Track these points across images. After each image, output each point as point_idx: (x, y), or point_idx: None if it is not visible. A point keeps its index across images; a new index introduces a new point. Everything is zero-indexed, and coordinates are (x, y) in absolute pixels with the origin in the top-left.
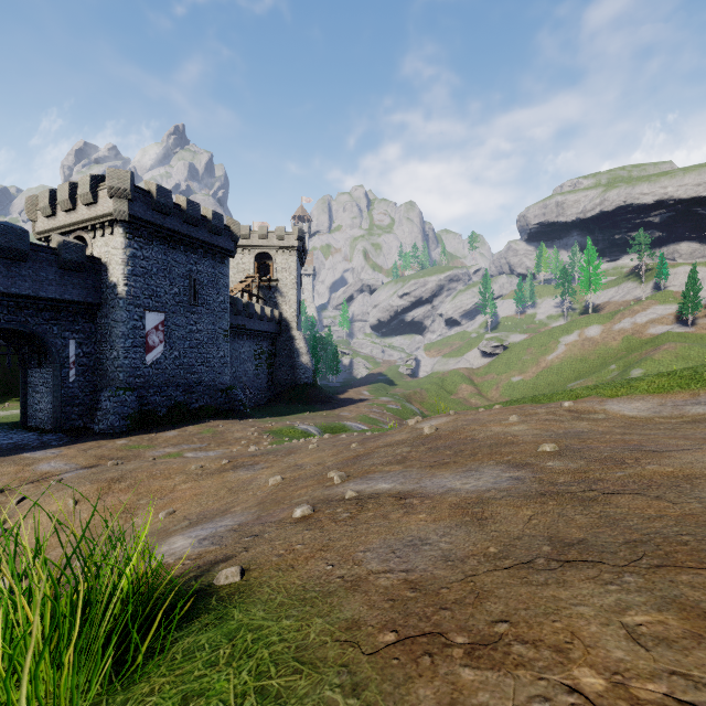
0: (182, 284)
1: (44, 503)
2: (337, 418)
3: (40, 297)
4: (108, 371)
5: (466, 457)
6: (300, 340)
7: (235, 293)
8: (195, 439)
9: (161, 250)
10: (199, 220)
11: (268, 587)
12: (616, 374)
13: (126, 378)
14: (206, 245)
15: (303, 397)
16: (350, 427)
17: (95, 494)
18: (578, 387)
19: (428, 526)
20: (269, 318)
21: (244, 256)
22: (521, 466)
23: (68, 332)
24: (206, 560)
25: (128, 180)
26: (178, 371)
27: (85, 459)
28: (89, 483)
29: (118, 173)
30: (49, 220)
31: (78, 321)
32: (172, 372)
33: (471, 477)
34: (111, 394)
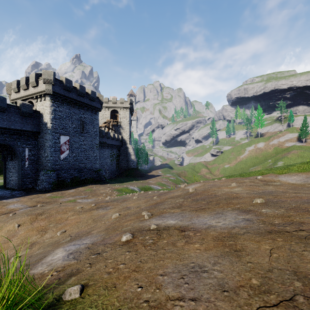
0: (77, 123)
1: (4, 226)
2: (147, 183)
3: (11, 128)
4: (43, 162)
5: (214, 205)
6: (131, 149)
7: (101, 128)
8: (82, 193)
9: (67, 108)
10: (84, 94)
11: (95, 307)
12: (271, 164)
13: (51, 166)
14: (88, 105)
15: (132, 174)
16: (153, 187)
17: (29, 221)
18: (262, 169)
19: (202, 254)
20: (117, 139)
21: (105, 111)
22: (247, 211)
23: (25, 144)
24: (65, 273)
25: (52, 75)
26: (75, 162)
27: (31, 203)
28: (27, 216)
29: (47, 72)
30: (16, 94)
31: (29, 140)
32: (72, 163)
33: (220, 217)
34: (44, 173)
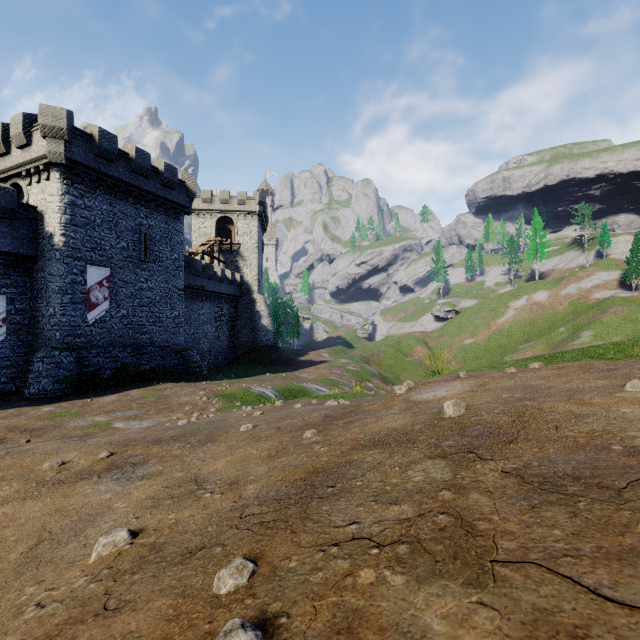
0: (131, 238)
1: None
2: (296, 380)
3: None
4: (44, 329)
5: None
6: (261, 303)
7: (195, 255)
8: (134, 405)
9: (106, 201)
10: (149, 170)
11: None
12: (565, 336)
13: (63, 338)
14: (158, 198)
15: (264, 359)
16: (309, 389)
17: None
18: None
19: None
20: (230, 280)
21: (205, 220)
22: None
23: None
24: None
25: (64, 118)
26: (126, 330)
27: None
28: None
29: (52, 110)
30: None
31: (10, 274)
32: (119, 331)
33: None
34: (45, 354)
